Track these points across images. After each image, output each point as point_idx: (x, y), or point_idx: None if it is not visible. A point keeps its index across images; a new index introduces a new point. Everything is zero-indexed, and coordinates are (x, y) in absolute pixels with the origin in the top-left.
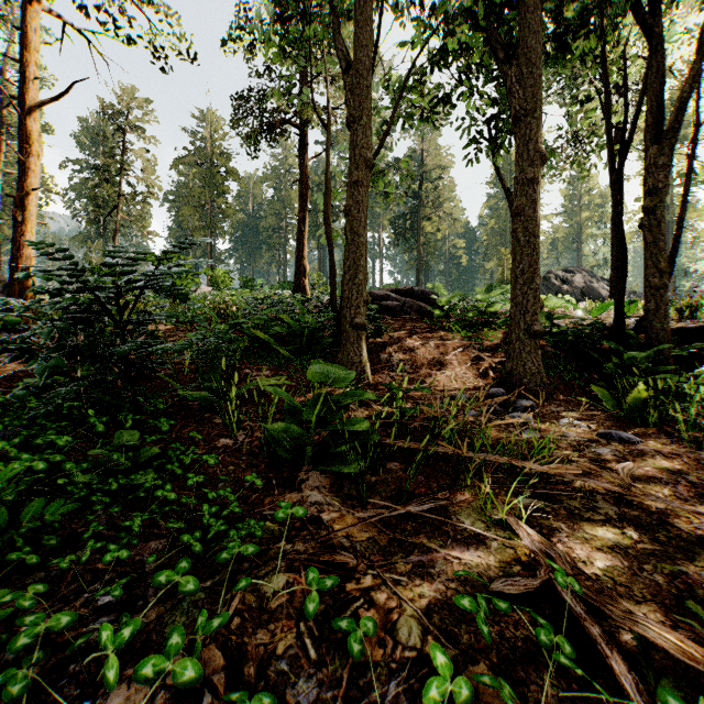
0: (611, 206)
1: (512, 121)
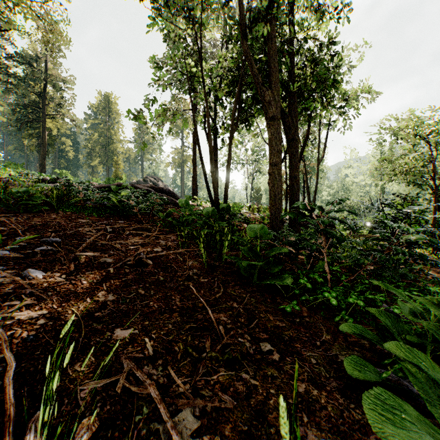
0: (193, 154)
1: (287, 139)
